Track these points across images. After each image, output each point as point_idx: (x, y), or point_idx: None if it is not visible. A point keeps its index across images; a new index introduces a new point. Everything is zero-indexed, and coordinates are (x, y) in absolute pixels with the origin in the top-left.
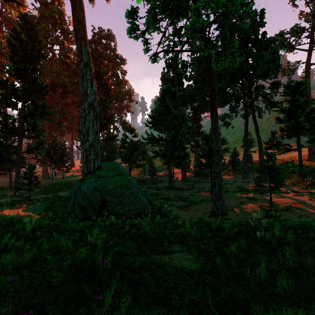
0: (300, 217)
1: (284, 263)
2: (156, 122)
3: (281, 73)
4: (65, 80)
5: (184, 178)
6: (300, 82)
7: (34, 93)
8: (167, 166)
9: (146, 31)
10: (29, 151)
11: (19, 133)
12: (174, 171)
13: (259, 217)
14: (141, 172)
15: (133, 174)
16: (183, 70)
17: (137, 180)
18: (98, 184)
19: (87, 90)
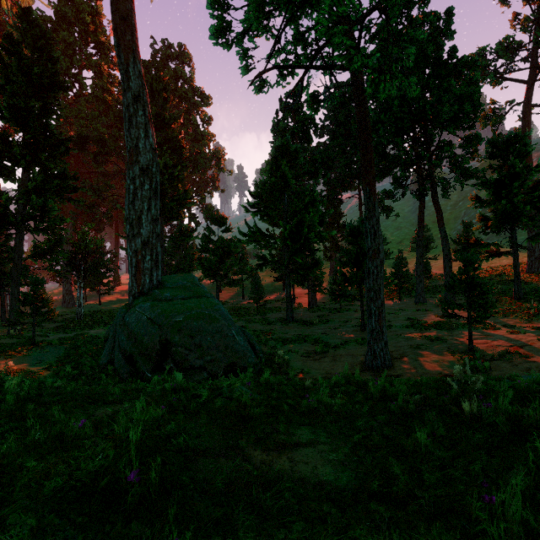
0: (528, 371)
1: (537, 472)
2: (263, 204)
3: (481, 121)
4: (103, 131)
5: (313, 304)
6: (517, 134)
7: (44, 152)
8: (283, 283)
9: (245, 33)
10: (36, 256)
11: (17, 222)
12: (295, 292)
13: (468, 372)
14: (238, 294)
15: (223, 298)
16: (312, 107)
17: (230, 308)
18: (157, 313)
19: (139, 143)
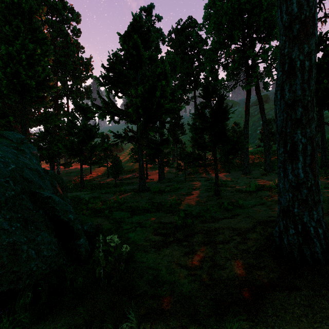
0: None
1: None
2: (116, 75)
3: None
4: None
5: (162, 178)
6: (327, 33)
7: None
8: None
9: None
10: None
11: None
12: (148, 172)
13: None
14: (105, 175)
15: (92, 178)
16: None
17: (94, 184)
18: None
19: None
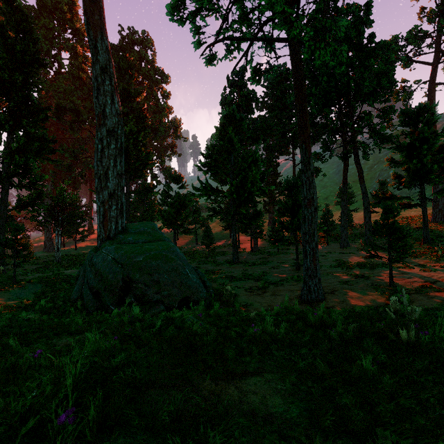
0: (443, 303)
1: None
2: (213, 163)
3: (394, 97)
4: (78, 103)
5: (255, 248)
6: (426, 105)
7: (26, 119)
8: (230, 232)
9: (197, 11)
10: (19, 208)
11: (2, 178)
12: (240, 239)
13: (405, 303)
14: (193, 241)
15: (180, 244)
16: (255, 78)
17: (185, 252)
18: (120, 254)
19: (106, 108)
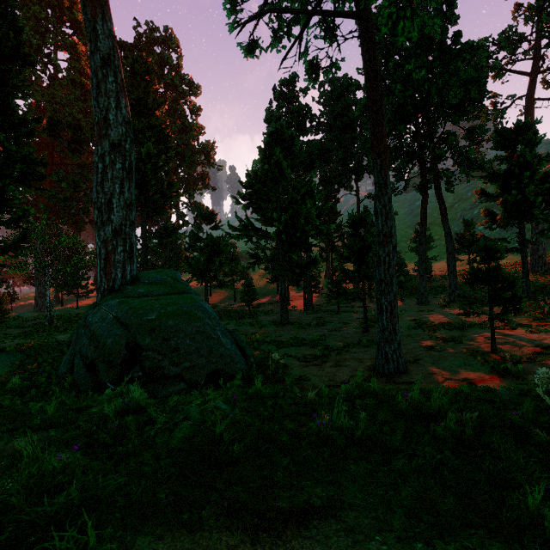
0: None
1: None
2: (255, 194)
3: (482, 115)
4: (80, 118)
5: (309, 306)
6: (526, 122)
7: (5, 133)
8: (277, 285)
9: None
10: None
11: None
12: (289, 295)
13: None
14: (230, 297)
15: (213, 302)
16: (310, 76)
17: (220, 311)
18: (125, 311)
19: (109, 114)
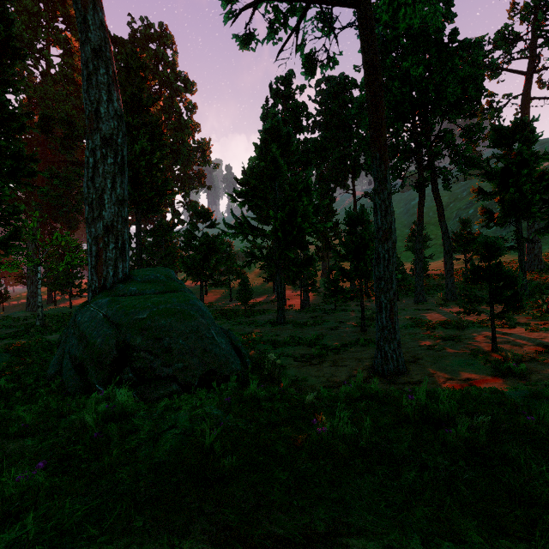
0: None
1: None
2: (251, 192)
3: (478, 114)
4: (73, 114)
5: (306, 305)
6: (524, 120)
7: None
8: (273, 284)
9: None
10: None
11: None
12: (286, 294)
13: None
14: (226, 297)
15: (209, 301)
16: (308, 69)
17: (215, 310)
18: (115, 310)
19: (100, 107)
